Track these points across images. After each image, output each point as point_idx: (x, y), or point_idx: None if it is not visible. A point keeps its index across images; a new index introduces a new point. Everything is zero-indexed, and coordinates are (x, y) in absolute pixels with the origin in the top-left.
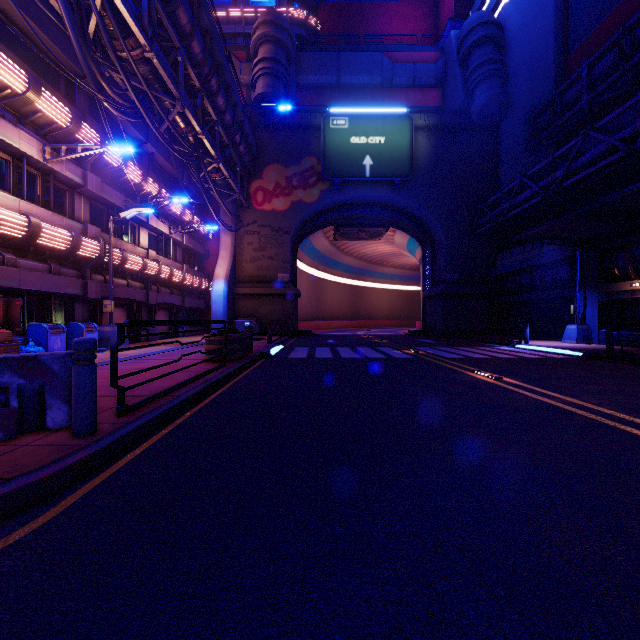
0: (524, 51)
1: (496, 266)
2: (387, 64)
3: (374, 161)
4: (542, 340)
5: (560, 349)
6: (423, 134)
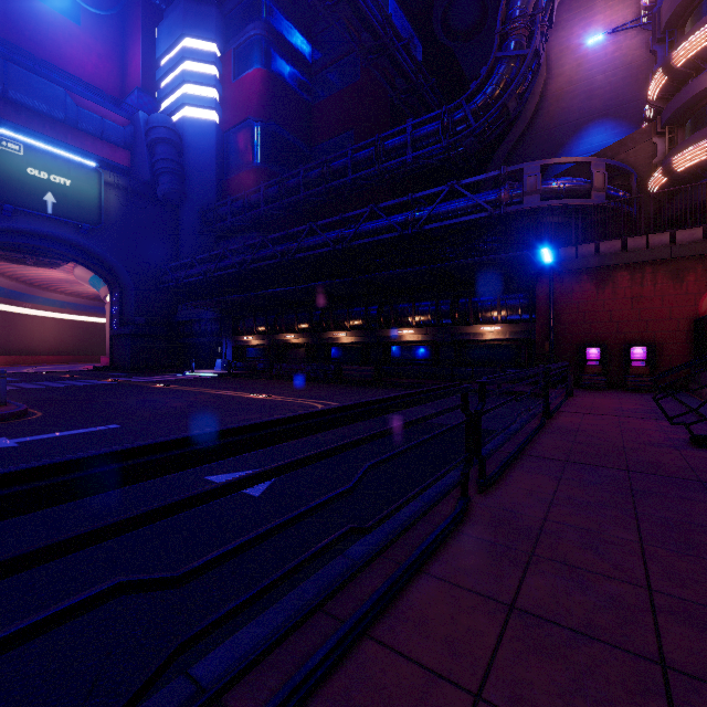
0: (197, 160)
1: (177, 315)
2: (72, 105)
3: (58, 200)
4: (205, 370)
5: (209, 373)
6: (113, 190)
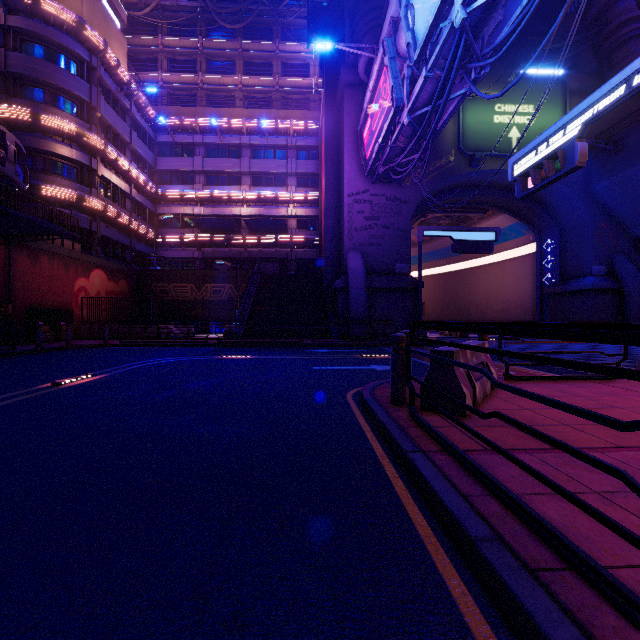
0: None
1: None
2: None
3: None
4: None
5: None
6: None
